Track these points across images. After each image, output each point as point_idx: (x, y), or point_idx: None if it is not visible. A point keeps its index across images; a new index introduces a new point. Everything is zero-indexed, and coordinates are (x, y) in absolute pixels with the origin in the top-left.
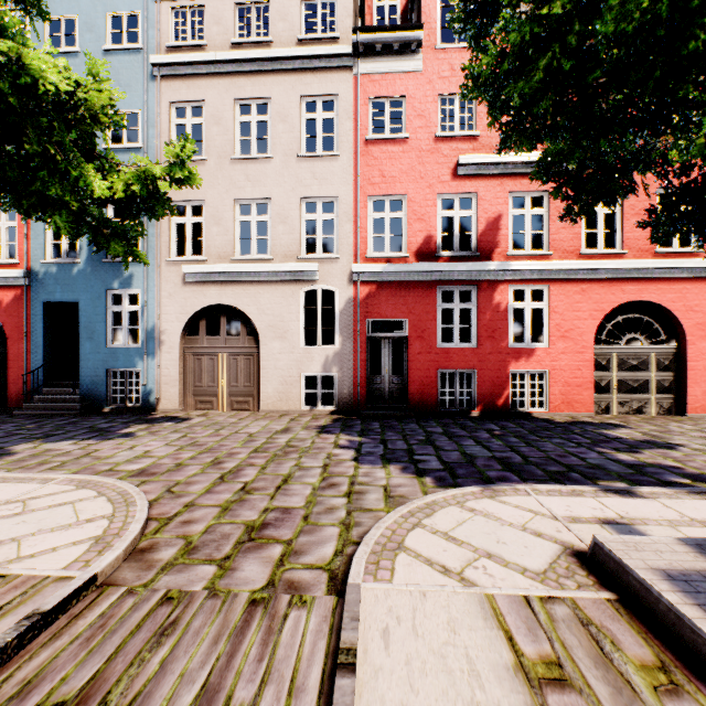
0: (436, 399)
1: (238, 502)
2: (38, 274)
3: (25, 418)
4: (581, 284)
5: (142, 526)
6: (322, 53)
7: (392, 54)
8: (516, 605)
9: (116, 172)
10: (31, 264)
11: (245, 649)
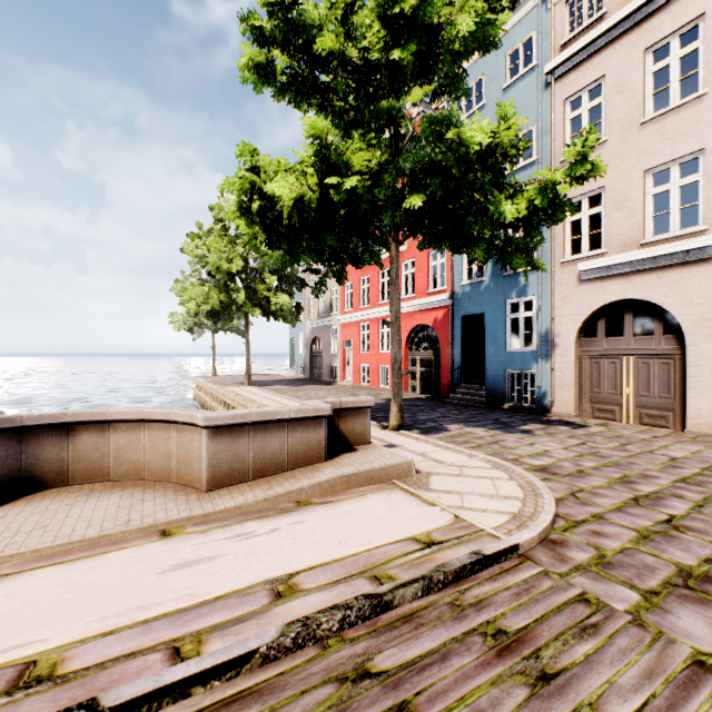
0: None
1: (662, 535)
2: (457, 295)
3: (451, 405)
4: None
5: (551, 519)
6: None
7: None
8: None
9: (519, 194)
10: (453, 288)
11: (692, 710)
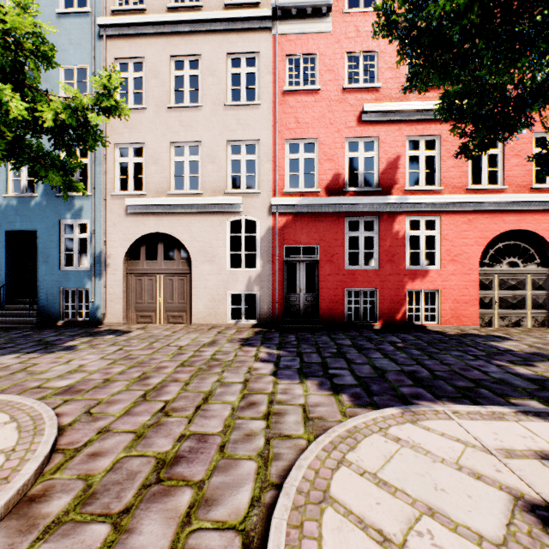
0: (343, 314)
1: (155, 427)
2: (0, 206)
3: None
4: (468, 215)
5: (40, 465)
6: (245, 16)
7: (305, 17)
8: None
9: (45, 102)
10: None
11: None
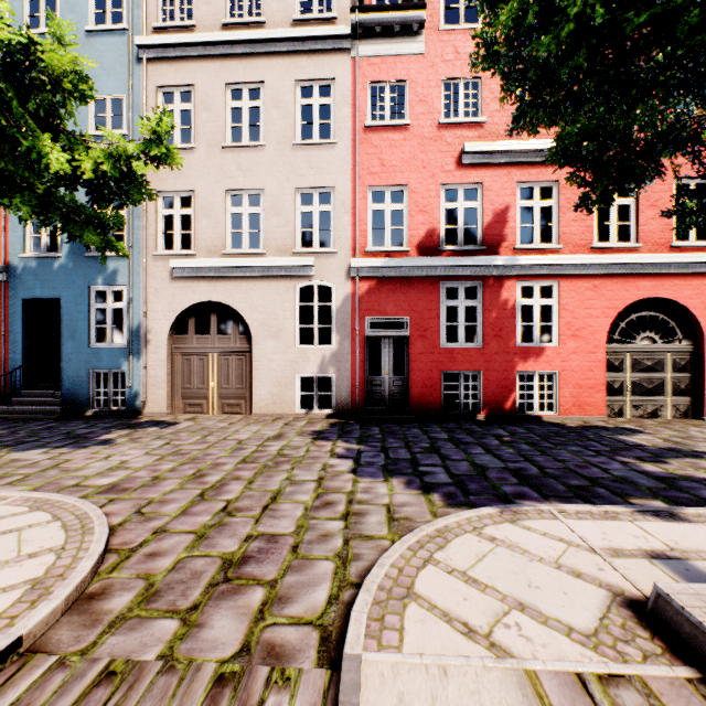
0: (439, 402)
1: (217, 527)
2: (16, 269)
3: (0, 423)
4: (593, 279)
5: (95, 563)
6: (318, 34)
7: (392, 36)
8: (569, 689)
9: (84, 149)
10: (9, 258)
11: None
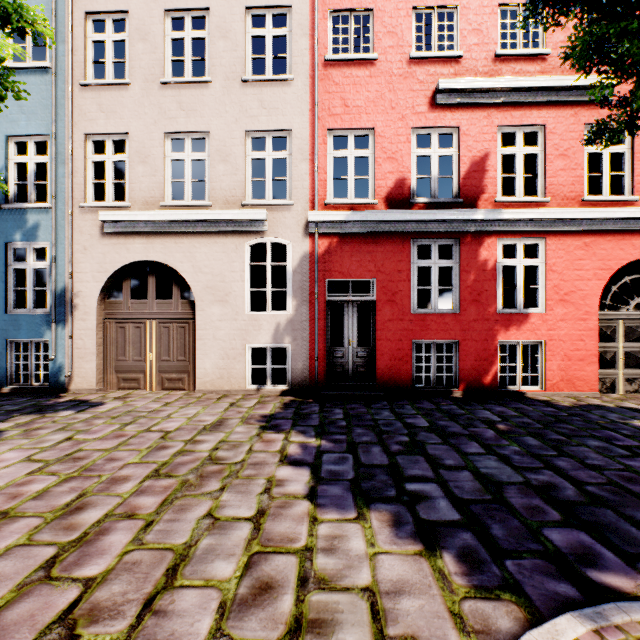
0: (410, 376)
1: None
2: None
3: None
4: (584, 237)
5: None
6: None
7: None
8: None
9: None
10: None
11: None
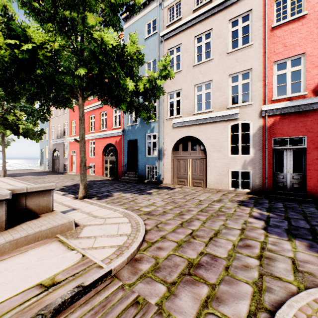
0: None
1: (187, 242)
2: (126, 130)
3: (121, 182)
4: None
5: (138, 245)
6: None
7: None
8: None
9: (140, 81)
10: (124, 127)
11: None
